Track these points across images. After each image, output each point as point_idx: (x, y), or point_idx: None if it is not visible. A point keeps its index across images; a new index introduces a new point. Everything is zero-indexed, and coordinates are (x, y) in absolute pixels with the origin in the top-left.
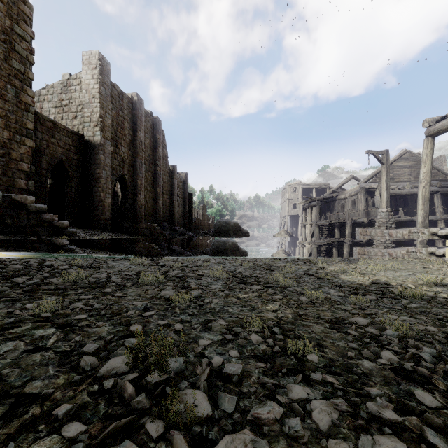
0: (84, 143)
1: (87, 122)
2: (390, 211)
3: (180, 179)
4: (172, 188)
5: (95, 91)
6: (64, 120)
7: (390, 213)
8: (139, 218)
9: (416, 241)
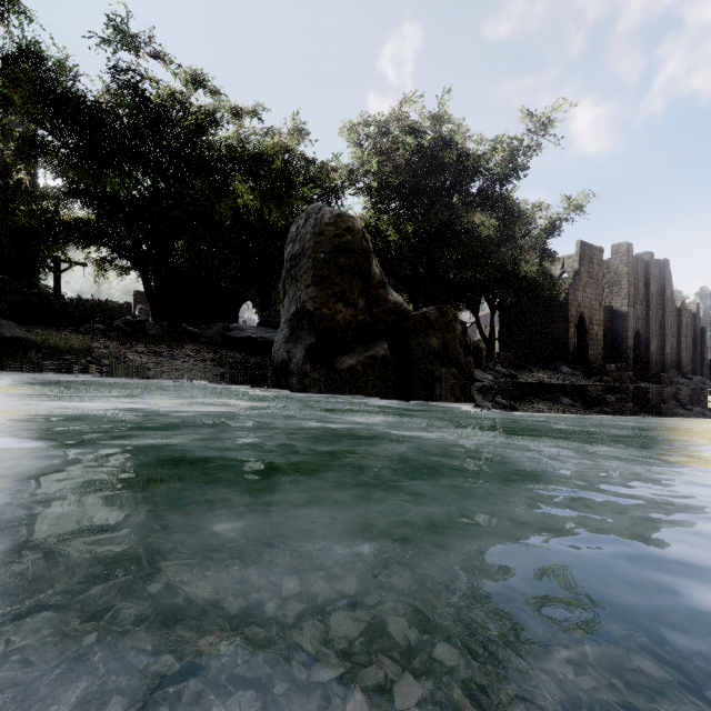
0: (612, 313)
1: (615, 297)
2: None
3: (688, 313)
4: (679, 329)
5: (623, 273)
6: None
7: None
8: (650, 367)
9: None
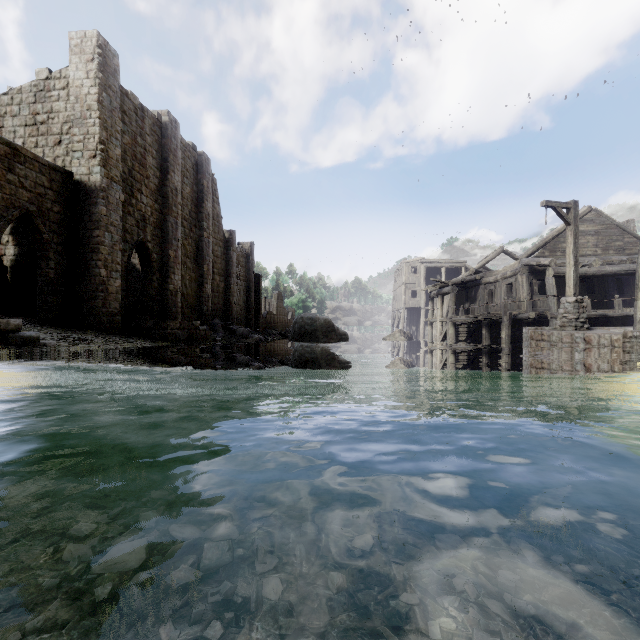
0: (73, 187)
1: (78, 151)
2: (580, 302)
3: (242, 252)
4: (228, 266)
5: (91, 98)
6: (40, 148)
7: (581, 304)
8: (172, 312)
9: (638, 353)
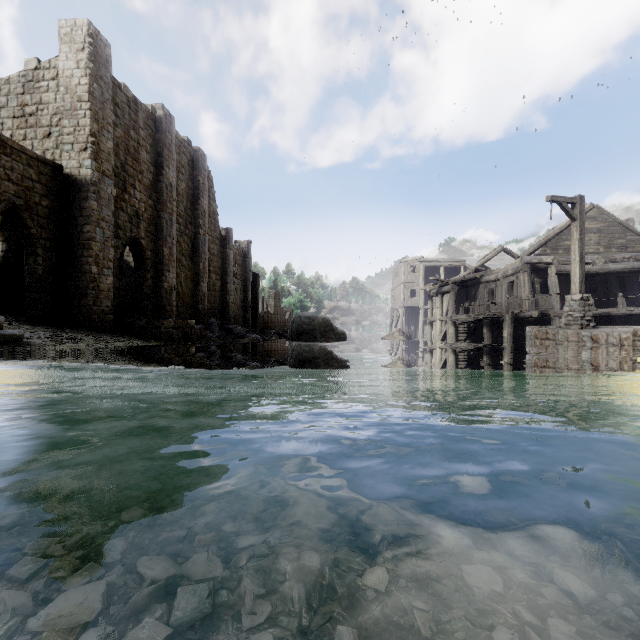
0: (62, 180)
1: (68, 144)
2: (586, 299)
3: (239, 251)
4: (225, 264)
5: (82, 89)
6: (29, 141)
7: (587, 302)
8: (167, 311)
9: None
